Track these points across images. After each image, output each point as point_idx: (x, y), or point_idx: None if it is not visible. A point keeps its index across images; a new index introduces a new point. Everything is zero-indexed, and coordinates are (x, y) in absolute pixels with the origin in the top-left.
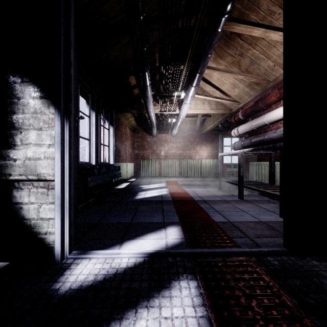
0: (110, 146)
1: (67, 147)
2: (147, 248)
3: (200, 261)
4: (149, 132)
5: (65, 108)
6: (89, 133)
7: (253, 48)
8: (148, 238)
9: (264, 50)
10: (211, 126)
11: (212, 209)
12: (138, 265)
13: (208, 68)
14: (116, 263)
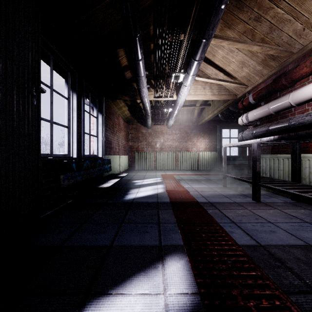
0: (98, 136)
1: None
2: None
3: None
4: (144, 123)
5: None
6: (68, 119)
7: (276, 6)
8: (132, 291)
9: (293, 7)
10: (210, 116)
11: (226, 218)
12: None
13: (215, 37)
14: None
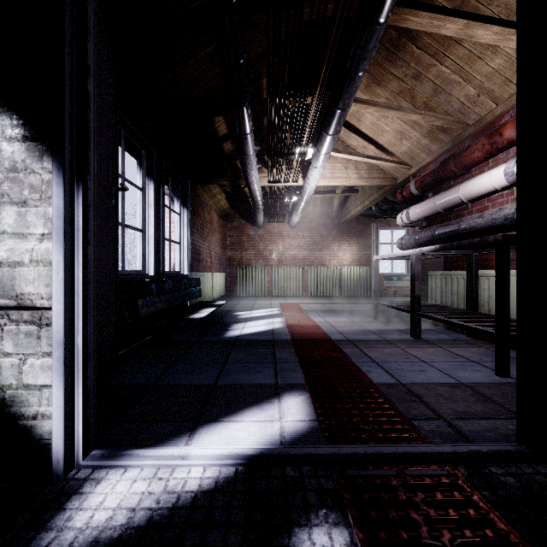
0: (181, 243)
1: (78, 240)
2: (243, 443)
3: (351, 476)
4: (251, 220)
5: (75, 160)
6: (142, 218)
7: (440, 63)
8: (246, 419)
9: (461, 66)
10: (359, 209)
11: (366, 357)
12: (222, 485)
13: (357, 101)
14: (178, 481)
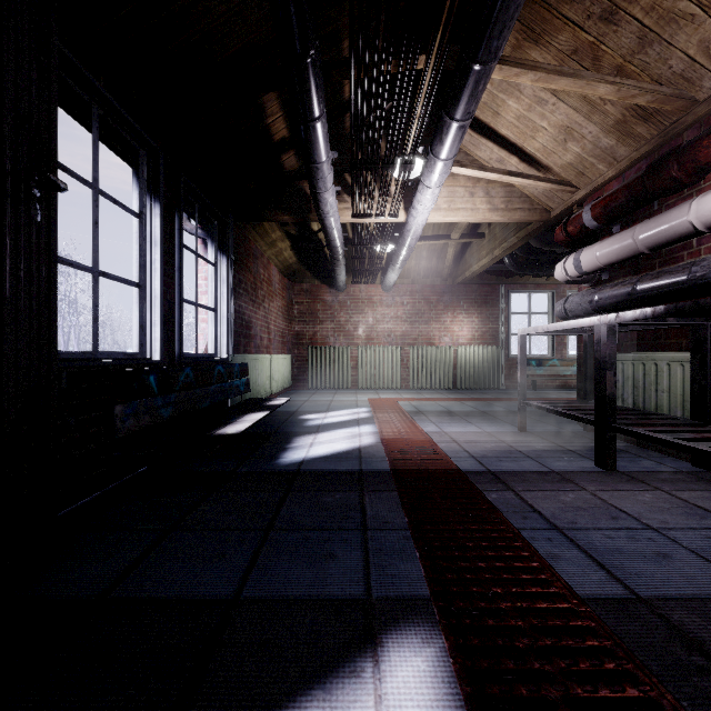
0: (218, 309)
1: None
2: None
3: None
4: (328, 280)
5: None
6: (140, 265)
7: None
8: None
9: None
10: (485, 262)
11: (535, 515)
12: None
13: (504, 61)
14: None
